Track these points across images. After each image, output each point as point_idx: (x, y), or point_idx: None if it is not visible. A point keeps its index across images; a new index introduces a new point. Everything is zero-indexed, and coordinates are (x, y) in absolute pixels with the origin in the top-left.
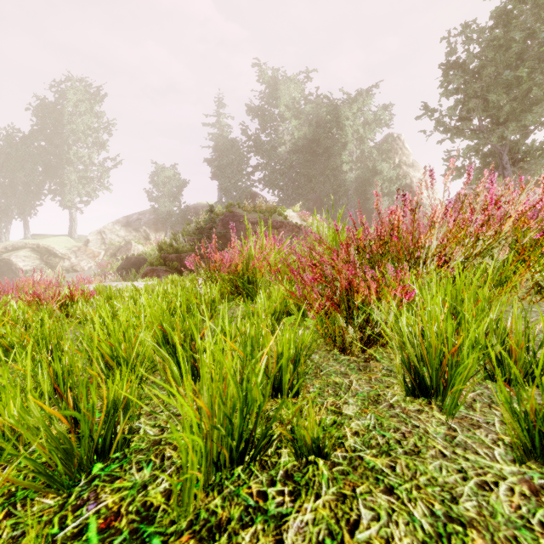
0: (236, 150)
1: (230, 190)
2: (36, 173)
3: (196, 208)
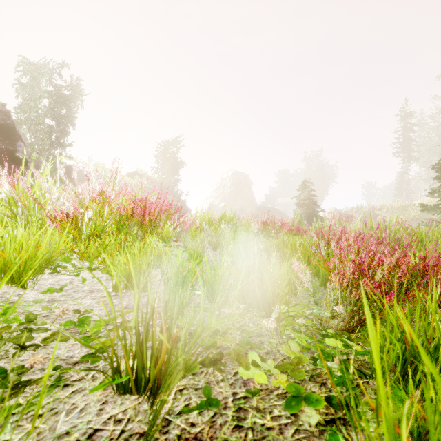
0: None
1: None
2: None
3: None
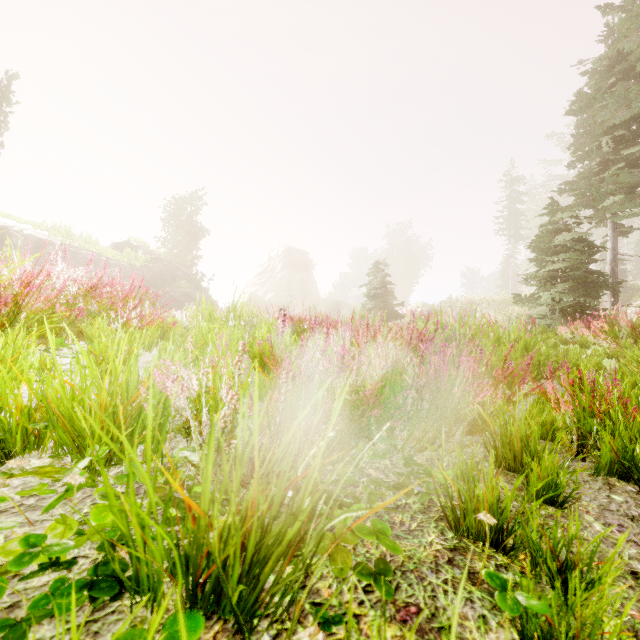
0: None
1: None
2: None
3: None
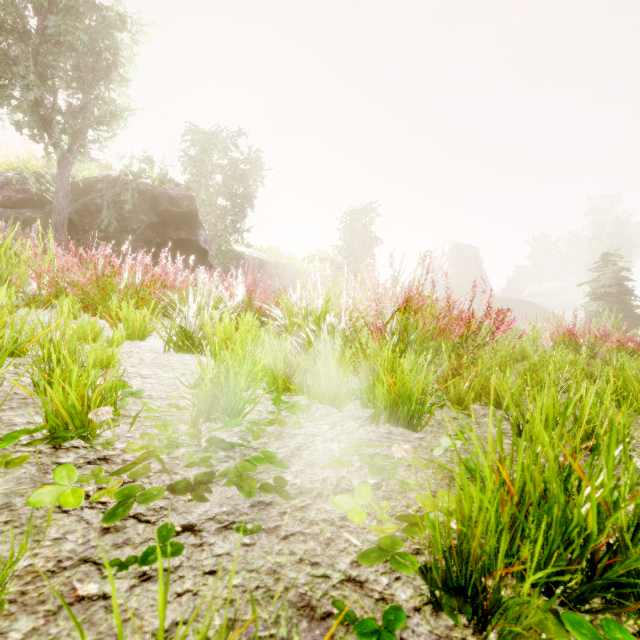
0: None
1: None
2: None
3: None
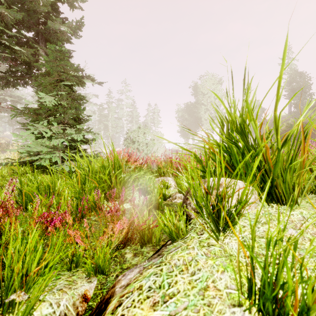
0: (303, 78)
1: (298, 105)
2: (196, 118)
3: (272, 120)
